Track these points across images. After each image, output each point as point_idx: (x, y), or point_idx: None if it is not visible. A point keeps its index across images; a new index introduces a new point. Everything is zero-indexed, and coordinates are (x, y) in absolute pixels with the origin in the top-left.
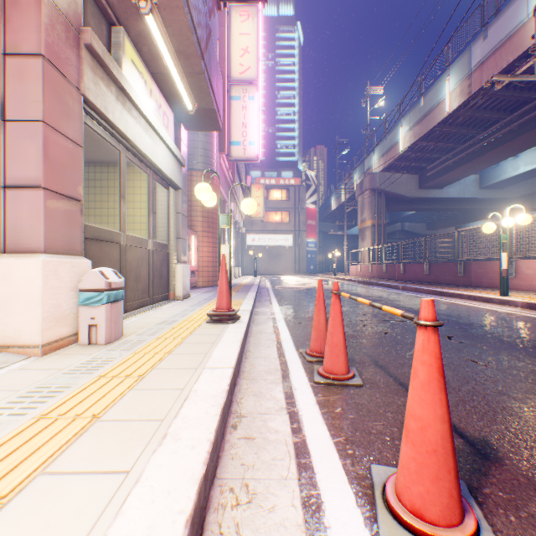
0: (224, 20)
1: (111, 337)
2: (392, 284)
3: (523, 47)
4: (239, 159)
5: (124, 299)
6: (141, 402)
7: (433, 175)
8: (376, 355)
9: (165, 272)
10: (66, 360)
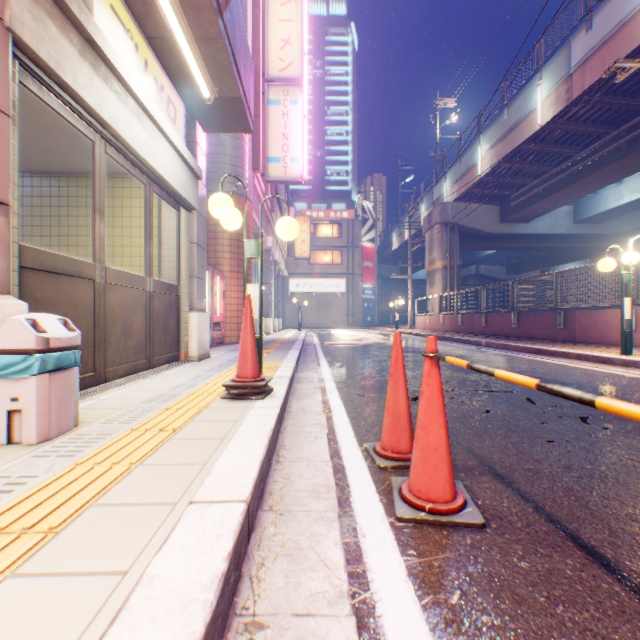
0: (258, 0)
1: (50, 431)
2: (472, 339)
3: (639, 38)
4: (279, 180)
5: (78, 365)
6: (0, 631)
7: (518, 205)
8: (486, 454)
9: (173, 323)
10: None
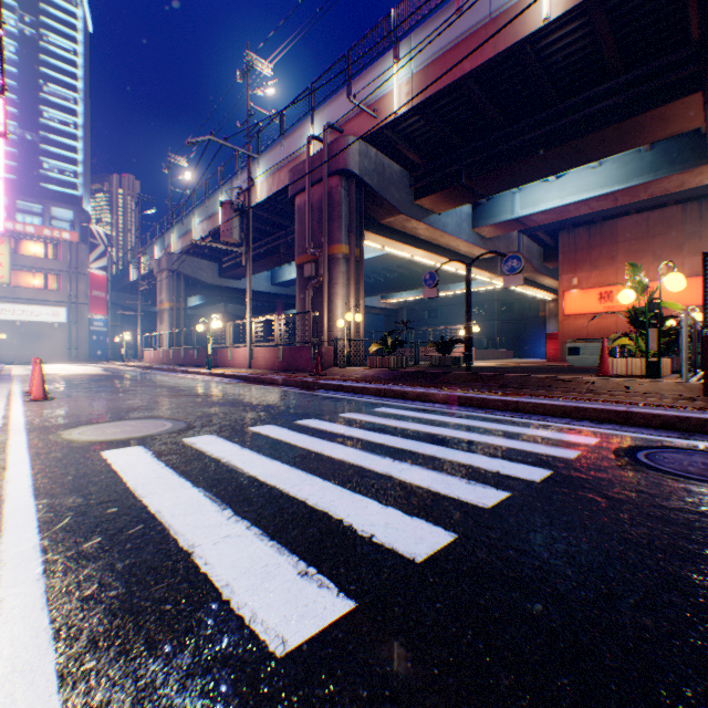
0: None
1: None
2: (163, 367)
3: (254, 203)
4: None
5: None
6: None
7: (229, 268)
8: (69, 391)
9: None
10: None
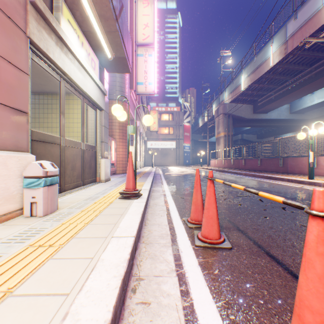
0: (132, 6)
1: (48, 211)
2: (238, 171)
3: (320, 24)
4: (142, 93)
5: (58, 183)
6: (54, 273)
7: (261, 105)
8: (237, 222)
9: (93, 164)
10: (8, 230)
